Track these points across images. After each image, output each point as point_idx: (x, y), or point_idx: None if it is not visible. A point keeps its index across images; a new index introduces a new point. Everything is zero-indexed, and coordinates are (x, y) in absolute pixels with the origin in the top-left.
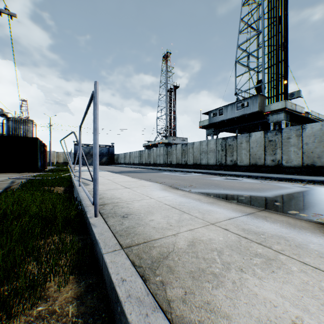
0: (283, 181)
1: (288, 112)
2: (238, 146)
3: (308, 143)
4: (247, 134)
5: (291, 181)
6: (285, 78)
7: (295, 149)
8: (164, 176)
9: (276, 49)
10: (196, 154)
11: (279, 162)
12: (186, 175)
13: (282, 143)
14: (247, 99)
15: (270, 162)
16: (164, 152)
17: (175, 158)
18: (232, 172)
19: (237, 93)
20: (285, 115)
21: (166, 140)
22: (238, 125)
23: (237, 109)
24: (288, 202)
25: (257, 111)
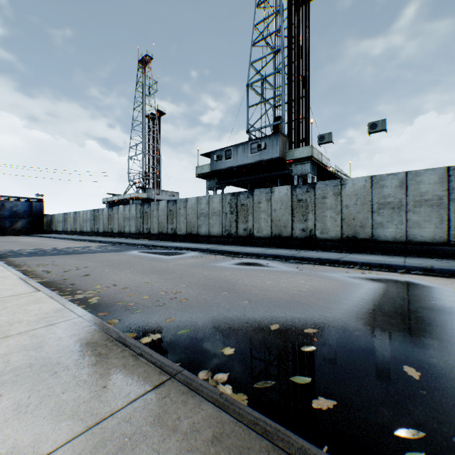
0: (327, 265)
1: (315, 162)
2: (255, 206)
3: (349, 205)
4: (268, 189)
5: (339, 264)
6: (307, 119)
7: (333, 214)
8: (125, 264)
9: (298, 78)
10: (191, 218)
11: (312, 233)
12: (172, 257)
13: (316, 204)
14: (265, 138)
15: (300, 232)
16: (137, 213)
17: (156, 223)
18: (248, 249)
19: (250, 131)
20: (311, 167)
21: (145, 195)
22: (252, 176)
23: (252, 151)
24: (423, 356)
25: (279, 157)
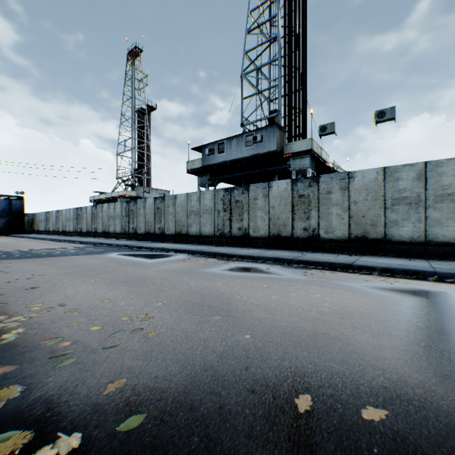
0: (339, 270)
1: (315, 157)
2: (251, 203)
3: (358, 201)
4: (265, 183)
5: (353, 270)
6: (304, 112)
7: (340, 211)
8: (94, 270)
9: (296, 68)
10: (181, 216)
11: (316, 232)
12: (155, 260)
13: (319, 199)
14: (261, 130)
15: (302, 231)
16: (122, 212)
17: (143, 222)
18: (244, 251)
19: (244, 124)
20: (310, 161)
21: (133, 193)
22: (246, 171)
23: (246, 145)
24: None
25: (276, 150)
